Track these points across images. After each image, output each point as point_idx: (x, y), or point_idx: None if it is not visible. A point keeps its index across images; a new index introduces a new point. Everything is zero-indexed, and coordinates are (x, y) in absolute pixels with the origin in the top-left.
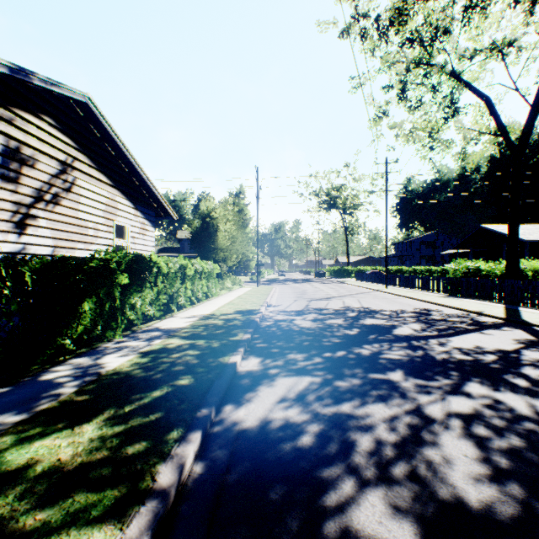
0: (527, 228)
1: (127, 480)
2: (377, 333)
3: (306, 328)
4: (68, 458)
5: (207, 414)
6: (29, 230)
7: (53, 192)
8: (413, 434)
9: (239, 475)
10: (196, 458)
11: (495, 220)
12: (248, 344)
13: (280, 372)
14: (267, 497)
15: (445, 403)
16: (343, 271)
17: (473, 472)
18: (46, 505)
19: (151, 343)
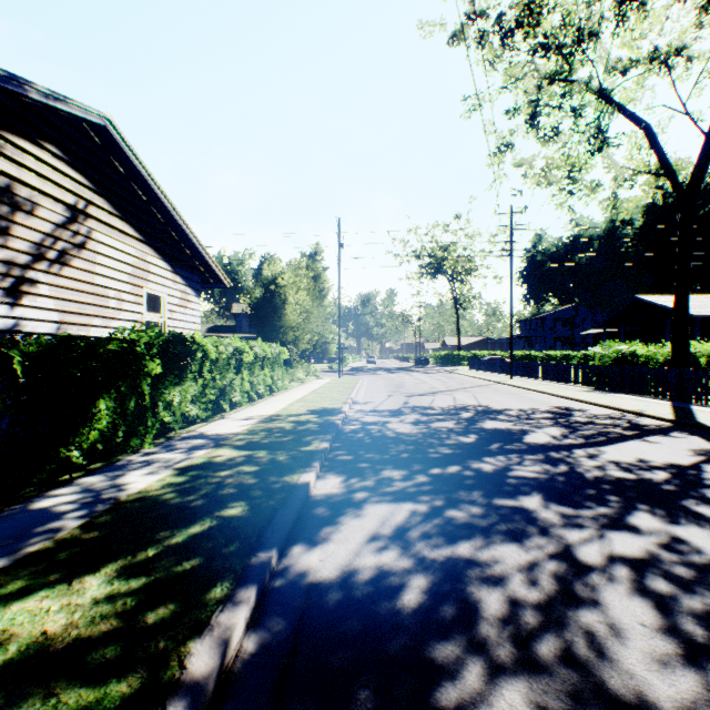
0: (697, 300)
1: (142, 667)
2: (502, 441)
3: (404, 433)
4: (58, 630)
5: (266, 561)
6: (24, 299)
7: (59, 248)
8: (562, 590)
9: (311, 656)
10: (248, 628)
11: (653, 289)
12: (325, 456)
13: (370, 497)
14: (352, 692)
15: (604, 543)
16: (452, 357)
17: (657, 650)
18: (15, 709)
19: (192, 455)
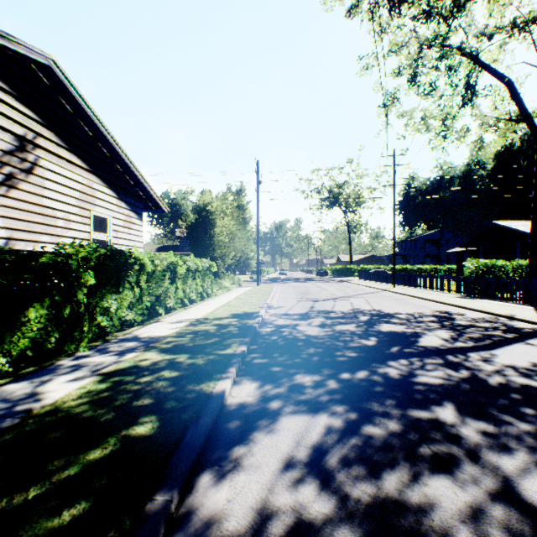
0: None
1: None
2: (400, 344)
3: (313, 336)
4: None
5: (162, 509)
6: None
7: (6, 172)
8: None
9: None
10: None
11: (502, 217)
12: (242, 359)
13: (284, 407)
14: None
15: None
16: (345, 270)
17: None
18: None
19: (120, 358)
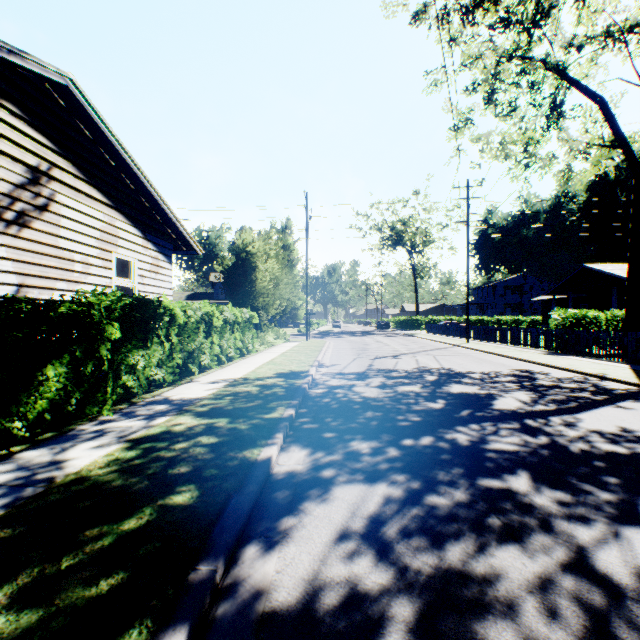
0: None
1: None
2: (472, 407)
3: (371, 398)
4: None
5: (206, 579)
6: None
7: (17, 209)
8: (596, 628)
9: None
10: None
11: (596, 259)
12: (290, 424)
13: (338, 476)
14: None
15: (624, 546)
16: (411, 322)
17: None
18: None
19: (150, 423)
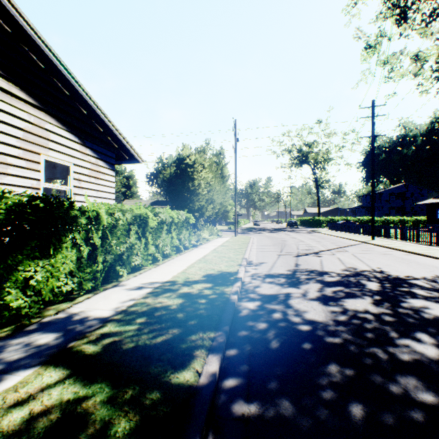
0: None
1: None
2: None
3: (320, 324)
4: None
5: None
6: None
7: None
8: None
9: None
10: None
11: None
12: (209, 406)
13: None
14: None
15: None
16: (314, 221)
17: None
18: None
19: None
